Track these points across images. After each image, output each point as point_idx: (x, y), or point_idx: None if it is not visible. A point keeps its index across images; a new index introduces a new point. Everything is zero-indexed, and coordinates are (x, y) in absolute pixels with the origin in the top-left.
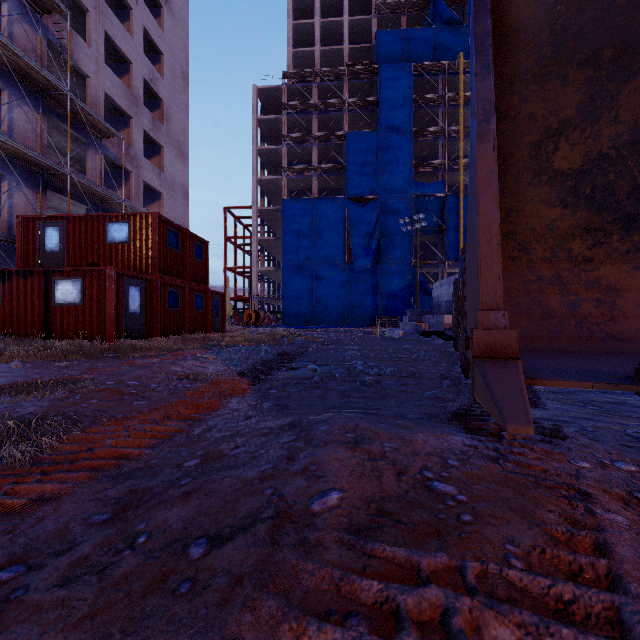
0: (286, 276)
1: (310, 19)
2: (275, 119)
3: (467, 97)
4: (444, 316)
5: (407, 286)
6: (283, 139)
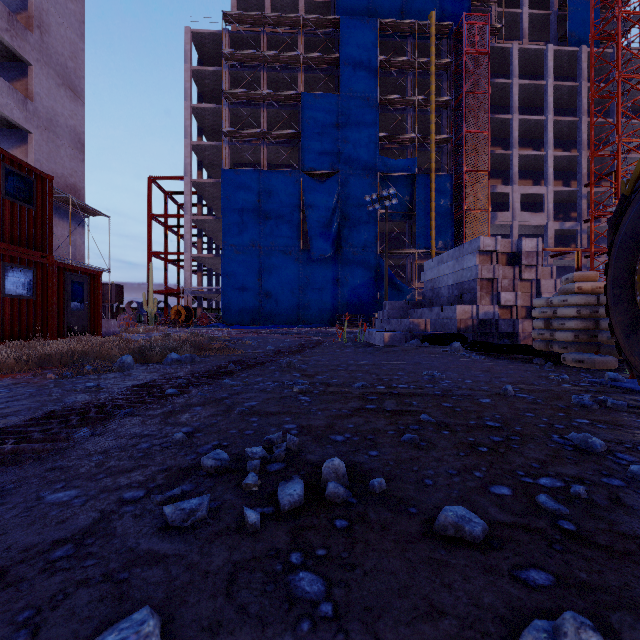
0: (227, 264)
1: None
2: (214, 72)
3: (438, 65)
4: (457, 308)
5: (372, 279)
6: (224, 96)
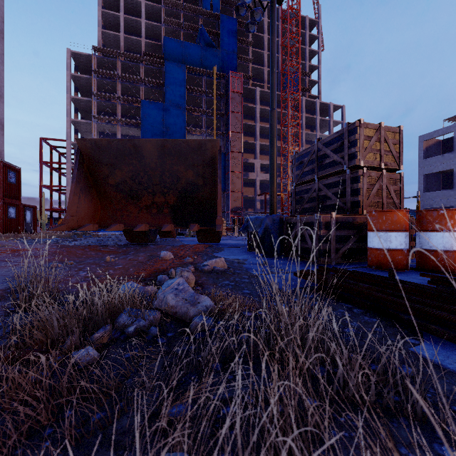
0: None
1: (117, 11)
2: (87, 78)
3: (218, 94)
4: None
5: None
6: (93, 94)
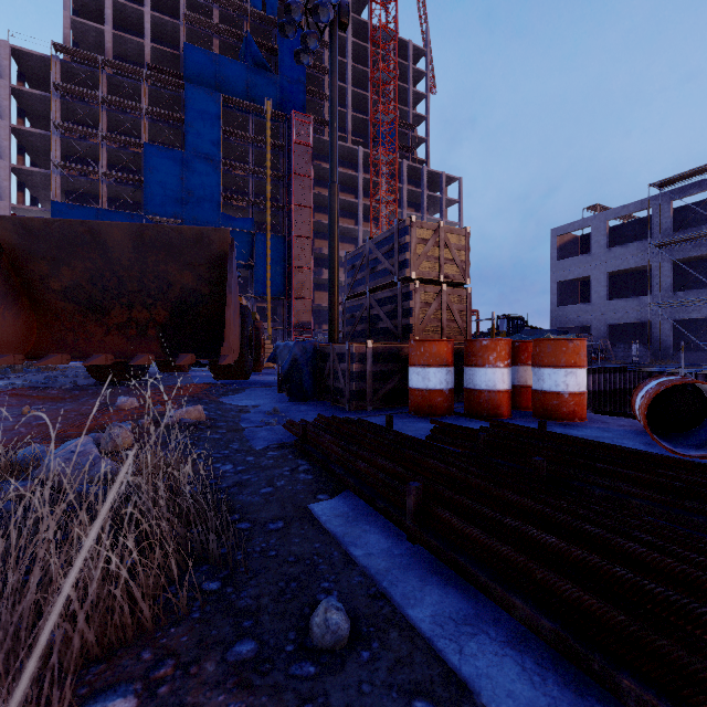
0: None
1: None
2: (41, 96)
3: (275, 144)
4: None
5: None
6: (54, 126)
